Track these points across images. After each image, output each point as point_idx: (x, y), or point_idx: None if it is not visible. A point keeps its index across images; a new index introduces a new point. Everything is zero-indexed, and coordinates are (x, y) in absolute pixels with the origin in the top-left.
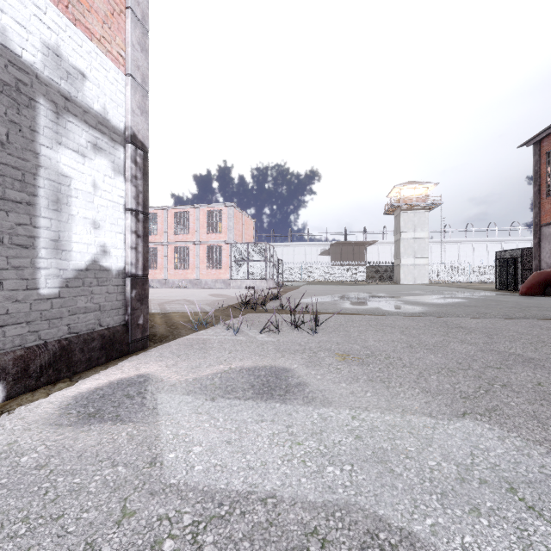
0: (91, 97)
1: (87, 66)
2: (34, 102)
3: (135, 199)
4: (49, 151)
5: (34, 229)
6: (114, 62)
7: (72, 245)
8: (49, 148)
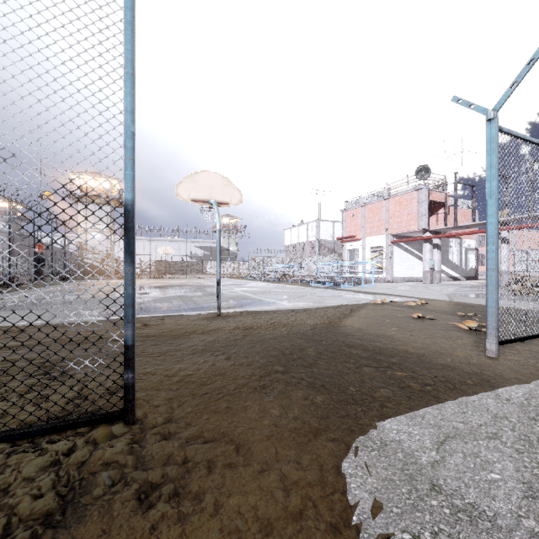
0: (471, 247)
1: (470, 243)
2: (466, 251)
3: (476, 258)
4: (467, 256)
5: (466, 264)
6: (473, 239)
7: (469, 265)
8: (467, 255)
